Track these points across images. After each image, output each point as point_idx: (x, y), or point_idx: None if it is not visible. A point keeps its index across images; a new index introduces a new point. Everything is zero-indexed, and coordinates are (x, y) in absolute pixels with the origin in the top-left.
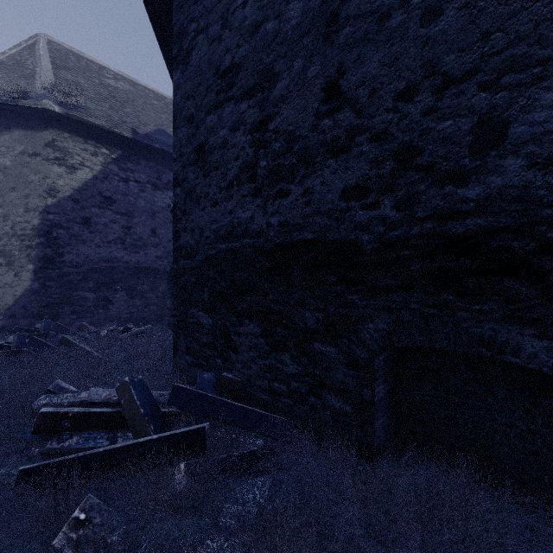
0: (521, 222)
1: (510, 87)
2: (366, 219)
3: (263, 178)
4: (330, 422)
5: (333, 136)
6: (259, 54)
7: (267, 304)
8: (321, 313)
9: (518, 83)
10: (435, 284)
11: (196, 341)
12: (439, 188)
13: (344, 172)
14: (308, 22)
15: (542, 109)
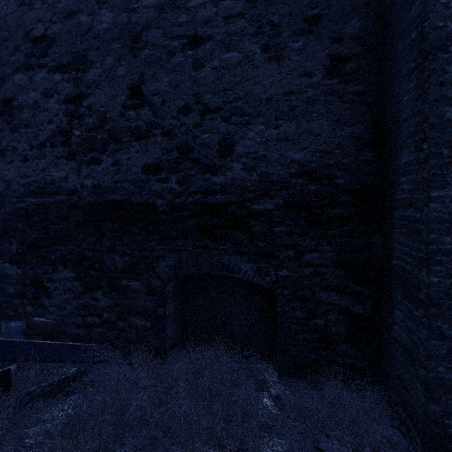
0: (240, 199)
1: (235, 124)
2: (160, 189)
3: (78, 145)
4: (135, 337)
5: (136, 125)
6: (73, 37)
7: (81, 252)
8: (128, 256)
9: (239, 122)
10: (200, 234)
11: (1, 293)
12: (203, 174)
13: (145, 153)
14: (117, 31)
15: (248, 140)
